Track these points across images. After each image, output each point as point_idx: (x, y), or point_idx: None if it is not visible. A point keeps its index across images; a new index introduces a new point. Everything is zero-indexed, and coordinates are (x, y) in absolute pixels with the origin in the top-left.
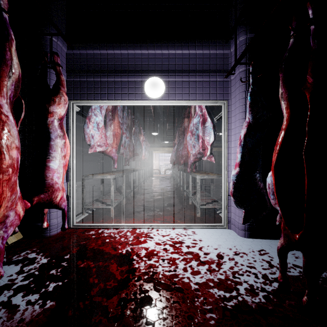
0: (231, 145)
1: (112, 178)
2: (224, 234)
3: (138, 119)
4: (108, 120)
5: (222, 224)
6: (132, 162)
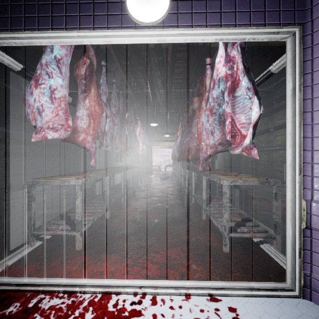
0: (313, 119)
1: (78, 183)
2: None
3: (136, 111)
4: (79, 93)
5: (286, 285)
6: (129, 158)
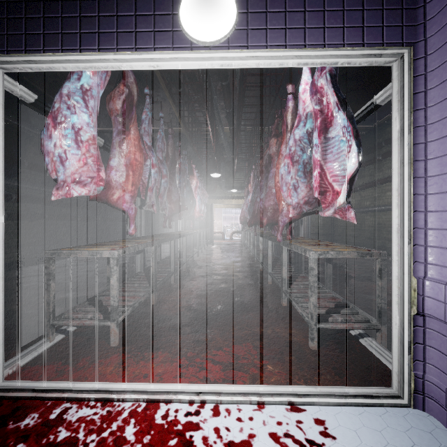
0: (427, 171)
1: (114, 256)
2: (421, 443)
3: (190, 155)
4: (114, 133)
5: (392, 390)
6: (181, 221)
